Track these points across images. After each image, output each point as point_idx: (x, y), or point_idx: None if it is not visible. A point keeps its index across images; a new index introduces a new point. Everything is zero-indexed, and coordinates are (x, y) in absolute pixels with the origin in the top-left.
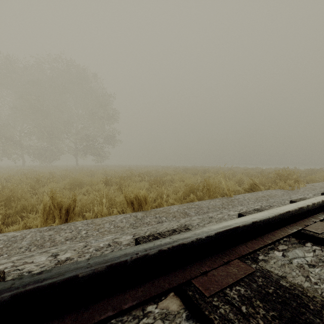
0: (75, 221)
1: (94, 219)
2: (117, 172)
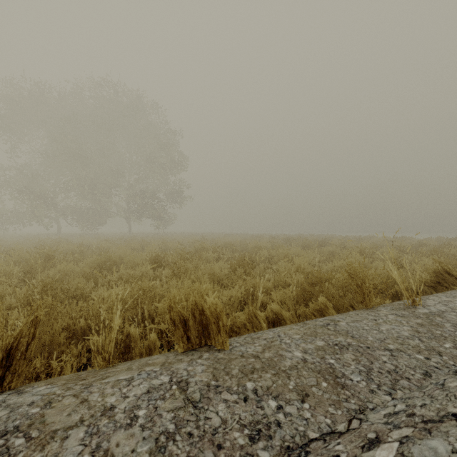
0: (9, 396)
1: (63, 390)
2: (181, 244)
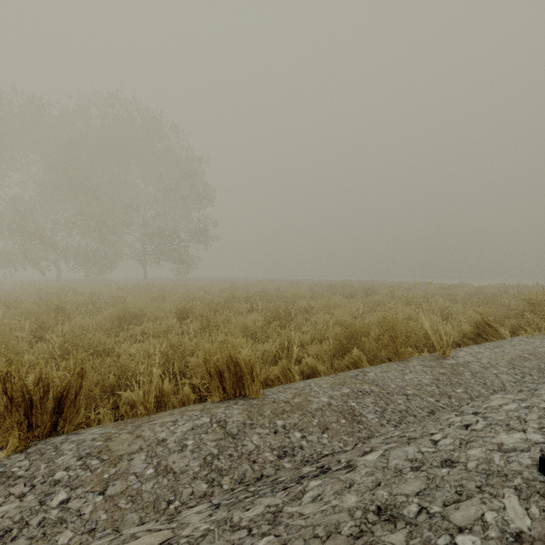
0: (69, 436)
1: (117, 430)
2: (208, 293)
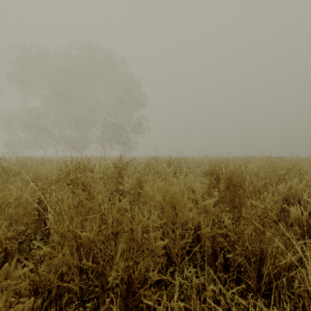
0: None
1: None
2: (136, 160)
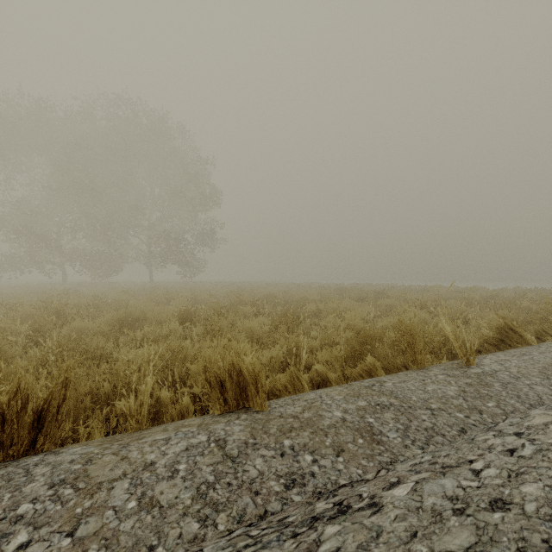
0: (46, 456)
1: (101, 449)
2: (214, 296)
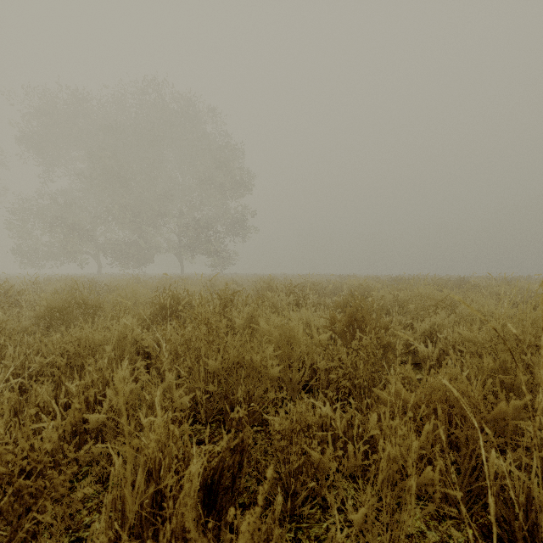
0: None
1: None
2: (238, 284)
